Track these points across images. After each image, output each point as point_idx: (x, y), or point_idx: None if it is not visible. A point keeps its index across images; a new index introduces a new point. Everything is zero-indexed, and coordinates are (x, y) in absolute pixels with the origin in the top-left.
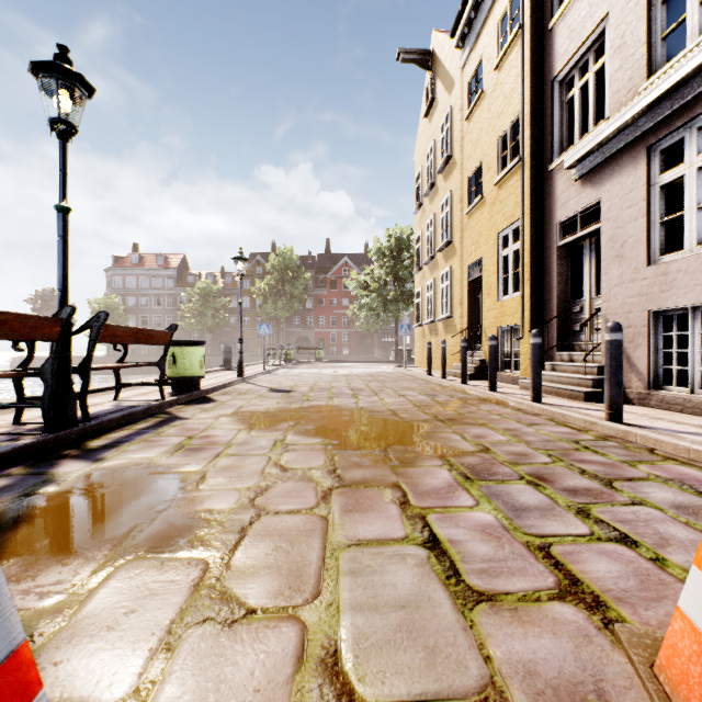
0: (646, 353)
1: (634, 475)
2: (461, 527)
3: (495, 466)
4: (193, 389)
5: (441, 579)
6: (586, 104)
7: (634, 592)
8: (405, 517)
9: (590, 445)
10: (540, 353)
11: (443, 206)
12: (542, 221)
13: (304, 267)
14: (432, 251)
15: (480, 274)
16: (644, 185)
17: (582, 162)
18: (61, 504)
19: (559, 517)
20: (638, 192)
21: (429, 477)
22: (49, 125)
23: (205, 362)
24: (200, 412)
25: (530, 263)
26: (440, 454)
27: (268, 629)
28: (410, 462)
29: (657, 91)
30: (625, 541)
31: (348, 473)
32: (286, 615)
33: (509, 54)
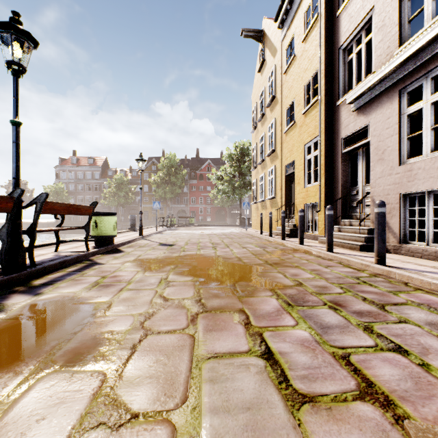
0: (398, 220)
1: (398, 301)
2: (287, 341)
3: (307, 296)
4: (109, 244)
5: (275, 384)
6: (359, 64)
7: (412, 392)
8: (248, 334)
9: (367, 280)
10: (332, 220)
11: (270, 128)
12: (332, 137)
13: (182, 166)
14: (263, 156)
15: (293, 171)
16: (397, 114)
17: (358, 100)
18: (5, 328)
19: (353, 332)
20: (393, 118)
21: (263, 304)
22: (6, 65)
23: (119, 226)
24: (112, 260)
25: (325, 164)
26: (270, 287)
27: (146, 431)
28: (251, 293)
29: (406, 54)
30: (400, 350)
31: (209, 302)
32: (161, 419)
33: (311, 32)
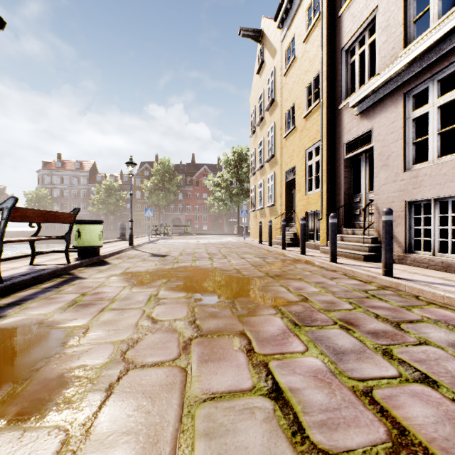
0: (403, 229)
1: (413, 318)
2: (297, 373)
3: (314, 313)
4: (94, 255)
5: (288, 437)
6: (361, 67)
7: (454, 441)
8: (251, 365)
9: (376, 294)
10: (336, 229)
11: (269, 132)
12: (334, 142)
13: (177, 171)
14: (262, 162)
15: (294, 177)
16: (402, 118)
17: (361, 103)
18: None
19: (371, 359)
20: (398, 123)
21: (267, 325)
22: None
23: (109, 235)
24: (96, 273)
25: (326, 170)
26: (273, 304)
27: None
28: (252, 311)
29: (412, 55)
30: (428, 381)
31: (205, 323)
32: None
33: (313, 32)
